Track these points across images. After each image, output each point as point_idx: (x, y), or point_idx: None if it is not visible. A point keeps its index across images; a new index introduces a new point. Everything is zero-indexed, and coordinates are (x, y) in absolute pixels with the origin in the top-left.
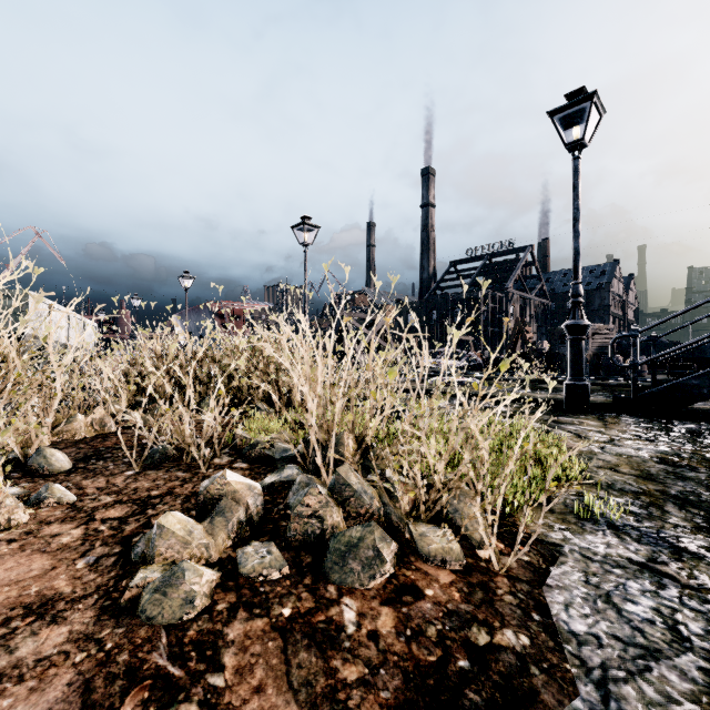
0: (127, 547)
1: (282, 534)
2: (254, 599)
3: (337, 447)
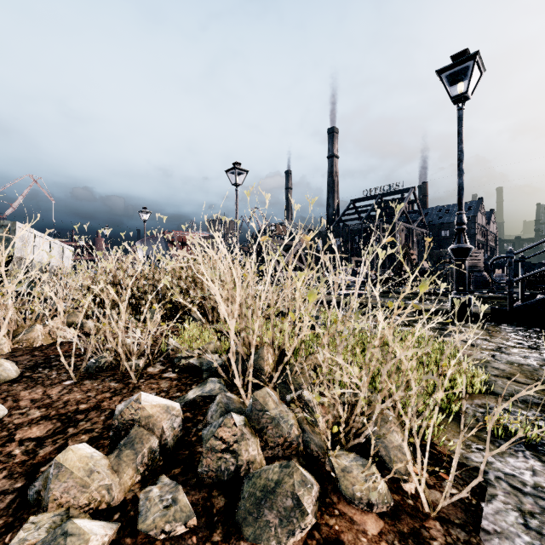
0: (30, 480)
1: (196, 464)
2: None
3: (257, 362)
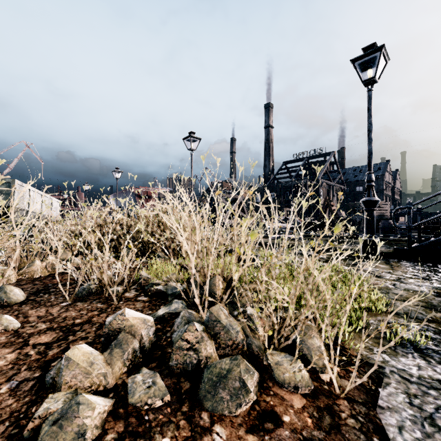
0: (45, 371)
1: (167, 360)
2: (139, 428)
3: (211, 287)
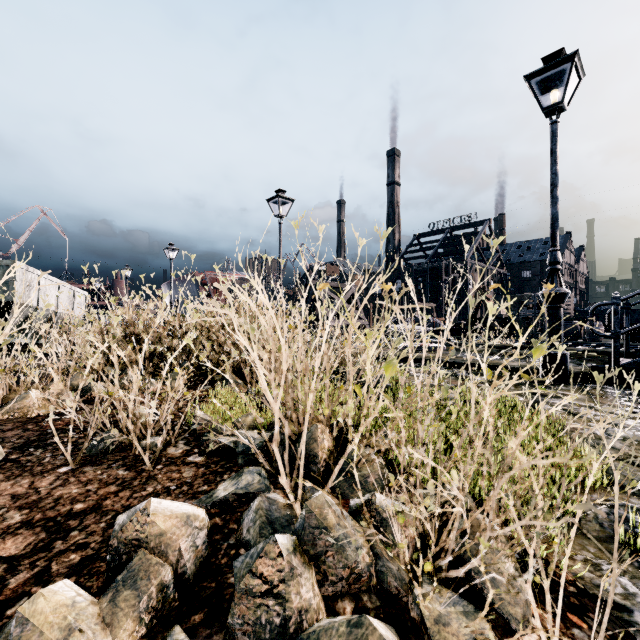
0: None
1: (225, 606)
2: None
3: (309, 445)
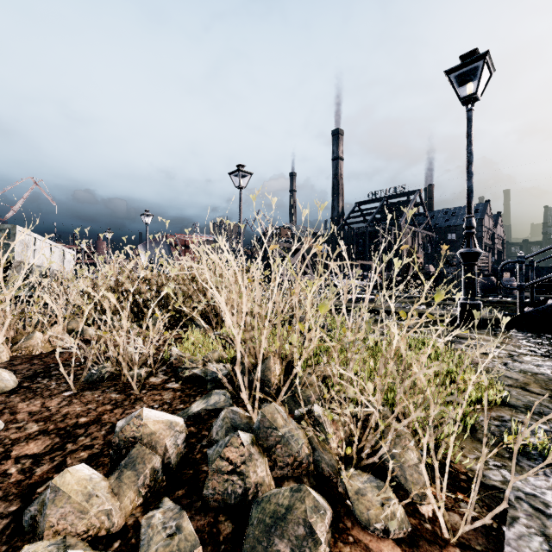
0: (26, 503)
1: (201, 485)
2: None
3: (264, 373)
